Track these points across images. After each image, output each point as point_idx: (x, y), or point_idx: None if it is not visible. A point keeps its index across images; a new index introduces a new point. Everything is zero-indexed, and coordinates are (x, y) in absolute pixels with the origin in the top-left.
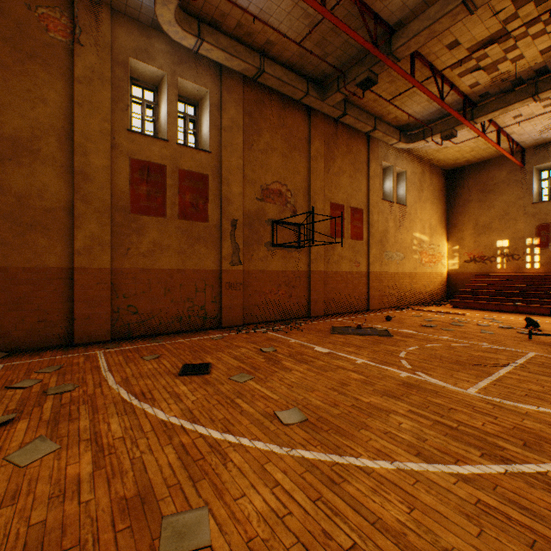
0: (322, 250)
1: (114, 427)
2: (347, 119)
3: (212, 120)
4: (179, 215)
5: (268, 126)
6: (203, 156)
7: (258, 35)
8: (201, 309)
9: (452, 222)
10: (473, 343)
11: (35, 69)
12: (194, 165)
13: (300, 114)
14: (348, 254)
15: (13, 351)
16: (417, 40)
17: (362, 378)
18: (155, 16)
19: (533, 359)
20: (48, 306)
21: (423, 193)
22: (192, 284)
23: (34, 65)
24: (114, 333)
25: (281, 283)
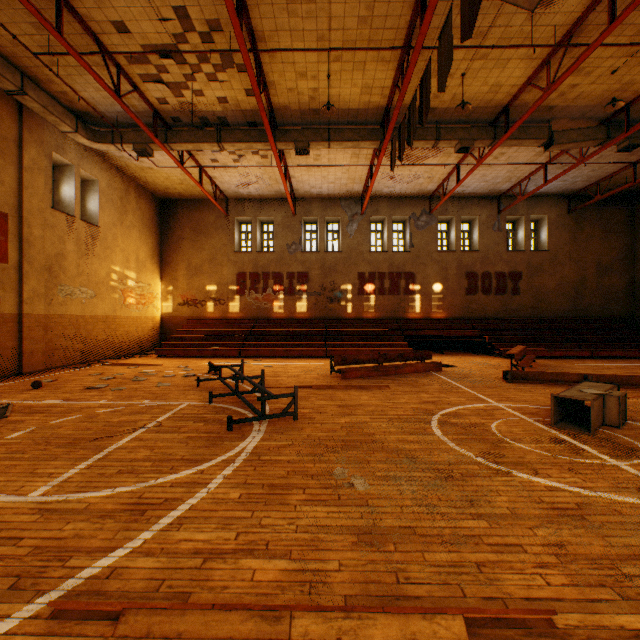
0: None
1: None
2: None
3: None
4: None
5: None
6: None
7: None
8: None
9: (167, 259)
10: (132, 404)
11: None
12: None
13: None
14: None
15: None
16: None
17: None
18: None
19: (180, 411)
20: None
21: (127, 216)
22: None
23: None
24: None
25: None
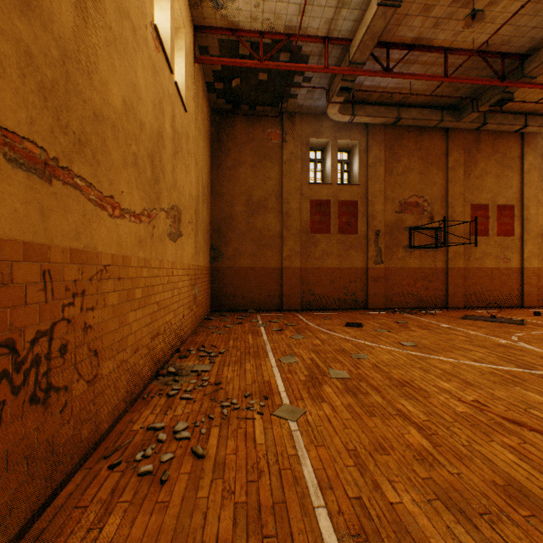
0: (460, 249)
1: (322, 336)
2: (488, 126)
3: (360, 162)
4: (338, 231)
5: (405, 153)
6: (354, 188)
7: (395, 96)
8: (353, 295)
9: None
10: None
11: (266, 163)
12: (347, 196)
13: (437, 134)
14: (493, 251)
15: (257, 310)
16: None
17: (466, 339)
18: (324, 109)
19: None
20: (271, 288)
21: None
22: (346, 277)
23: (265, 161)
24: (301, 306)
25: (418, 278)
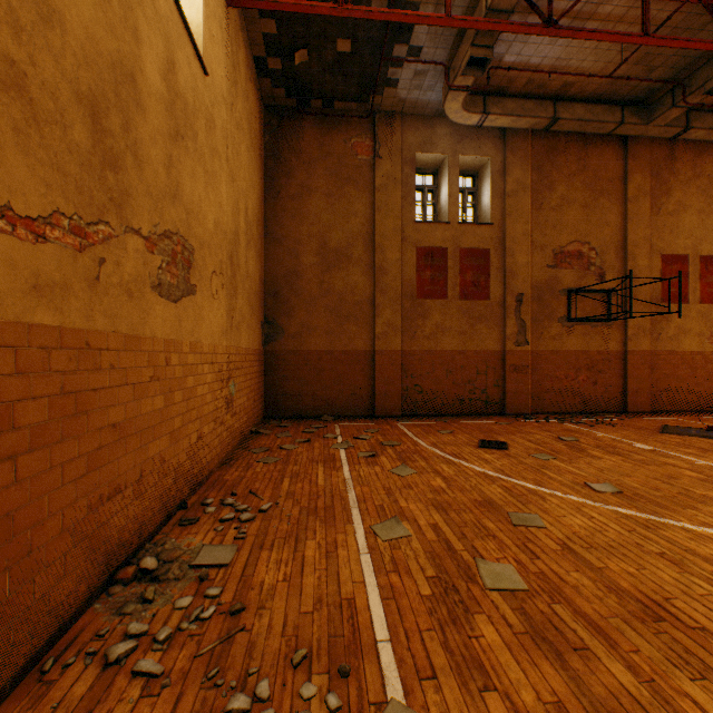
0: (646, 323)
1: (445, 469)
2: (691, 133)
3: (493, 189)
4: (459, 296)
5: (562, 176)
6: (484, 230)
7: (552, 83)
8: (482, 393)
9: None
10: None
11: (349, 190)
12: (474, 242)
13: (610, 147)
14: (694, 325)
15: (336, 416)
16: None
17: (700, 476)
18: (439, 107)
19: None
20: (357, 382)
21: None
22: (472, 366)
23: (348, 187)
24: (403, 410)
25: (581, 367)
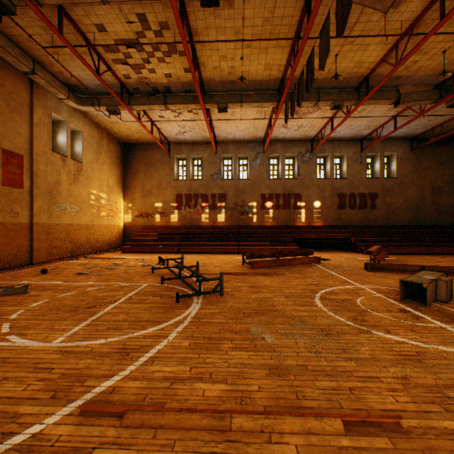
0: None
1: None
2: None
3: None
4: None
5: None
6: None
7: None
8: None
9: (128, 185)
10: (109, 284)
11: None
12: None
13: None
14: None
15: None
16: None
17: None
18: None
19: (142, 289)
20: None
21: (101, 155)
22: None
23: None
24: None
25: None
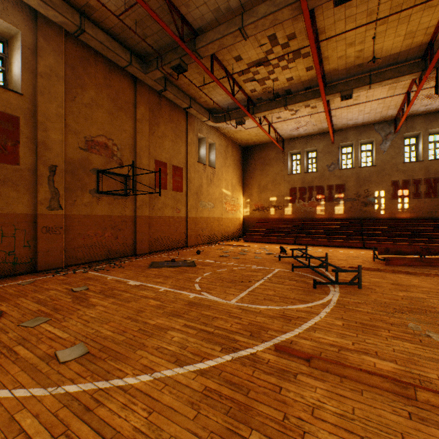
0: (147, 199)
1: None
2: (168, 94)
3: (24, 63)
4: None
5: (93, 84)
6: (13, 96)
7: None
8: (10, 254)
9: (246, 183)
10: (247, 266)
11: None
12: None
13: (127, 81)
14: (170, 202)
15: None
16: (213, 47)
17: (159, 303)
18: None
19: (276, 273)
20: None
21: (227, 160)
22: None
23: None
24: None
25: (108, 226)
